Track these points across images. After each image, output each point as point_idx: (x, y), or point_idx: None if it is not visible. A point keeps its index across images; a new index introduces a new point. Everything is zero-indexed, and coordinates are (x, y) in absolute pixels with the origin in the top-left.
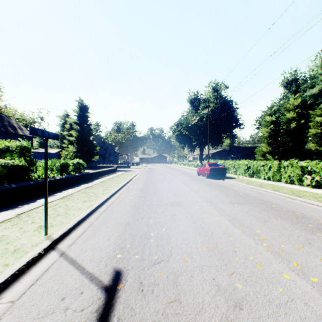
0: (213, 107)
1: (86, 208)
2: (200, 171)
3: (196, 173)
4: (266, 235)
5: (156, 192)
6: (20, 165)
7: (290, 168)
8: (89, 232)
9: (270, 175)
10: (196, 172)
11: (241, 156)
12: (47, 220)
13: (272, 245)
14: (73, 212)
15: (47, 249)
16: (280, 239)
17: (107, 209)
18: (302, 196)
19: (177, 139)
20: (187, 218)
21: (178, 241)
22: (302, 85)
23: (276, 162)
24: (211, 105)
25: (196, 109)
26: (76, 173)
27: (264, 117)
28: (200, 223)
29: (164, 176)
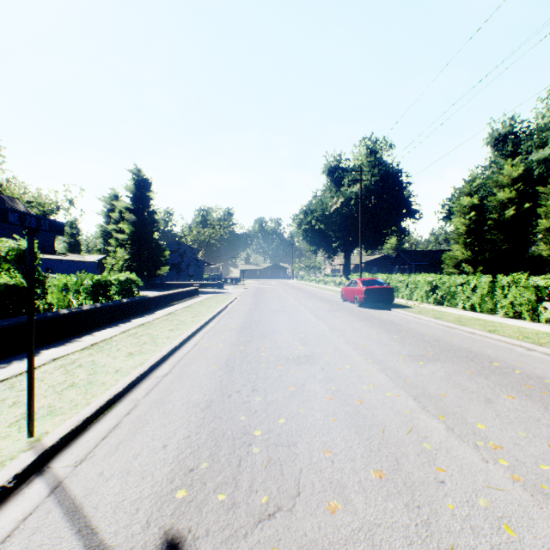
0: (368, 182)
1: (131, 370)
2: (348, 294)
3: (339, 297)
4: (501, 437)
5: (268, 334)
6: (12, 285)
7: (513, 290)
8: (127, 427)
9: (475, 302)
10: (339, 295)
11: (417, 267)
12: (33, 404)
13: (521, 464)
14: (102, 378)
15: (24, 474)
16: (534, 448)
17: (171, 371)
18: (545, 344)
19: (306, 237)
20: (329, 392)
21: (314, 451)
22: (524, 142)
23: (487, 278)
24: (364, 178)
25: (338, 186)
26: (124, 298)
27: (458, 199)
28: (356, 405)
29: (283, 302)
